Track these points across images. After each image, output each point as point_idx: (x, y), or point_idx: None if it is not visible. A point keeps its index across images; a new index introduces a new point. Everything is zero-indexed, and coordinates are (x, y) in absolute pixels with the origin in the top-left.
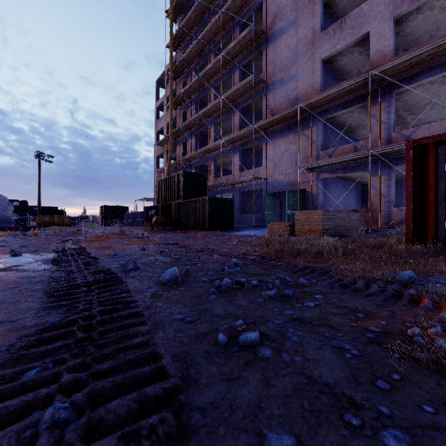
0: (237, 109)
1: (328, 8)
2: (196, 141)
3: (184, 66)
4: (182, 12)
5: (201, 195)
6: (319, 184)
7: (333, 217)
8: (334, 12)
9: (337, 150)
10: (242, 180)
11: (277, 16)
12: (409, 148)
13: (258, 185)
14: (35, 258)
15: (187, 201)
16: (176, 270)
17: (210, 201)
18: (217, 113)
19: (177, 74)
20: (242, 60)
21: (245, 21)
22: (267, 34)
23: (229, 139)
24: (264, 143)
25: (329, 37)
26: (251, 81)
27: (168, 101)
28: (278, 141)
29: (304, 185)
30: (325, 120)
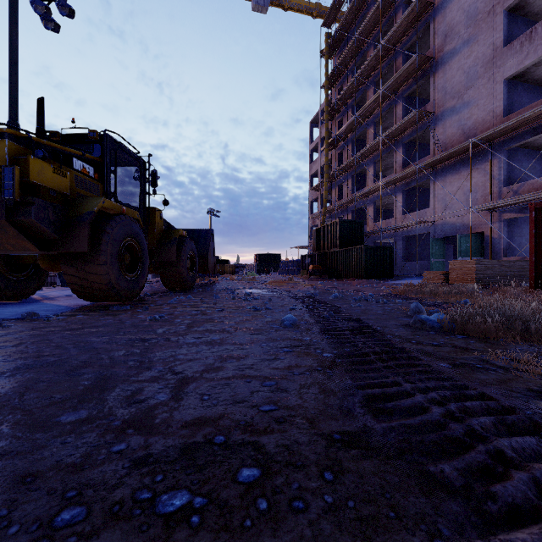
0: (399, 146)
1: (518, 10)
2: (353, 183)
3: (340, 105)
4: (337, 47)
5: (357, 243)
6: (501, 226)
7: (492, 266)
8: (529, 11)
9: (525, 185)
10: (404, 225)
11: (448, 36)
12: (531, 210)
13: (424, 229)
14: (260, 291)
15: (343, 250)
16: (337, 294)
17: (366, 250)
18: (377, 151)
19: (332, 114)
20: (405, 91)
21: (407, 53)
22: (435, 58)
23: (390, 181)
24: (432, 182)
25: (515, 52)
26: (415, 115)
27: (322, 142)
28: (449, 179)
29: (482, 227)
30: (513, 148)
